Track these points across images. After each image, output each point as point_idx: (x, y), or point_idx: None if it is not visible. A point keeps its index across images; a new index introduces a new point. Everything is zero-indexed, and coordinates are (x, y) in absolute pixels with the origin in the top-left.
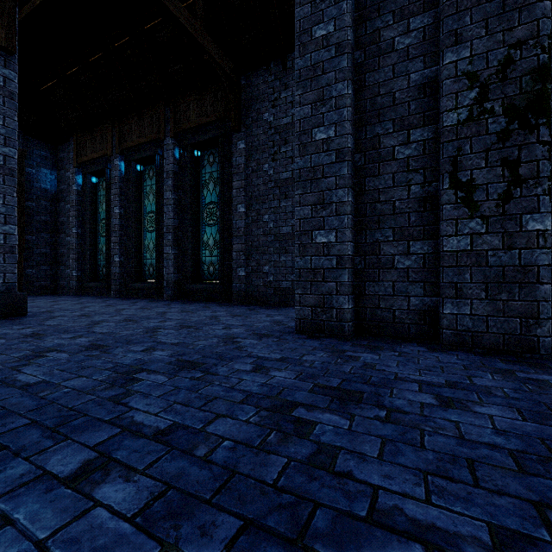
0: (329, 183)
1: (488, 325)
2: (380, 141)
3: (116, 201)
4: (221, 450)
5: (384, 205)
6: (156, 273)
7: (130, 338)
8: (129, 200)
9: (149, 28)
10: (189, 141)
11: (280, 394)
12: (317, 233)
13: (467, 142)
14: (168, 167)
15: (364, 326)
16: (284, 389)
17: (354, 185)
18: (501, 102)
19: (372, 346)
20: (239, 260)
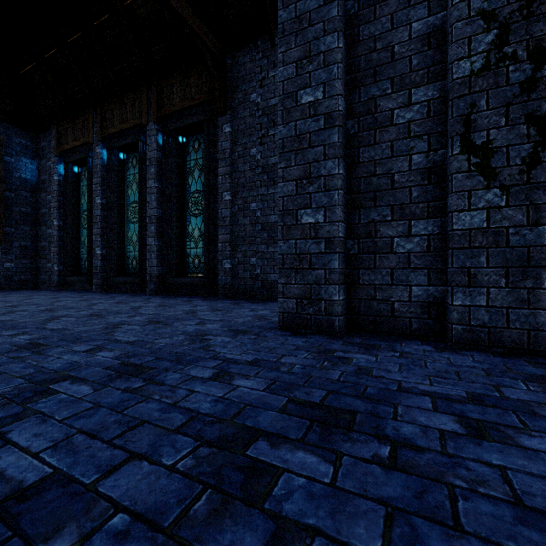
0: (317, 153)
1: (509, 319)
2: (377, 103)
3: (97, 191)
4: (99, 539)
5: (381, 179)
6: (139, 267)
7: (81, 335)
8: (112, 190)
9: (129, 3)
10: (173, 125)
11: (238, 416)
12: (303, 212)
13: (482, 96)
14: (151, 154)
15: (357, 321)
16: (245, 407)
17: (346, 157)
18: (526, 44)
19: (367, 344)
20: (224, 251)
